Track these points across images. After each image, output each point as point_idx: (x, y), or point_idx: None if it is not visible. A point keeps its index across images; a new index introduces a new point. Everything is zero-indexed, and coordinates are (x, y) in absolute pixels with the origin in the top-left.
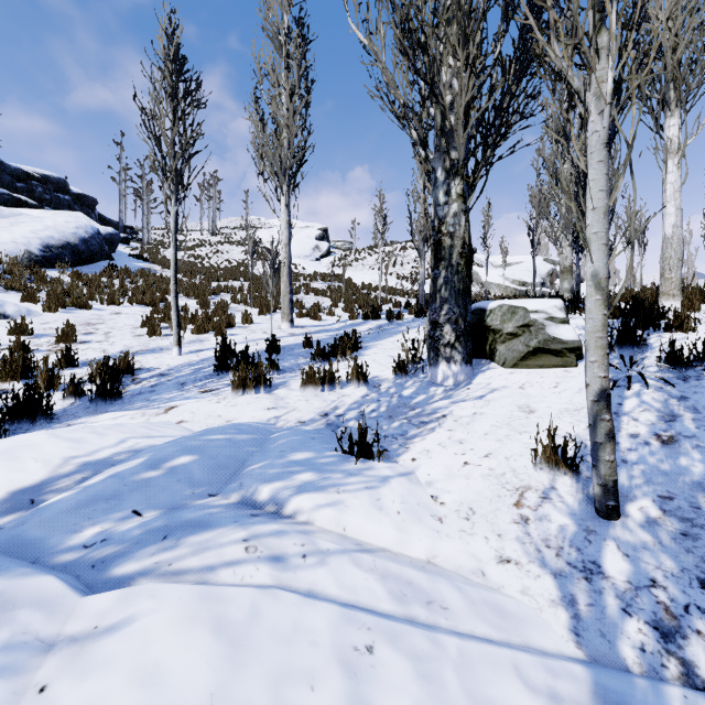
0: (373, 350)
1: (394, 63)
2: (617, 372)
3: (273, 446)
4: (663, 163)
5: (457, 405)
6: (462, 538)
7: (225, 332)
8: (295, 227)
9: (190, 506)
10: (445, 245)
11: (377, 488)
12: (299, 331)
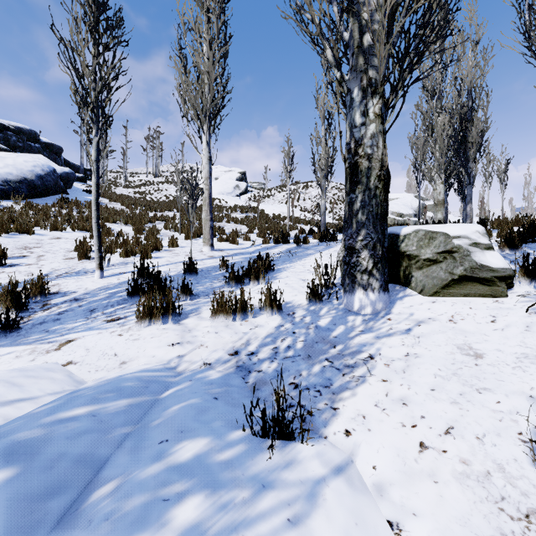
0: (285, 273)
1: None
2: None
3: (156, 424)
4: None
5: (383, 342)
6: None
7: (149, 255)
8: (220, 171)
9: None
10: (362, 167)
11: (306, 519)
12: (218, 253)
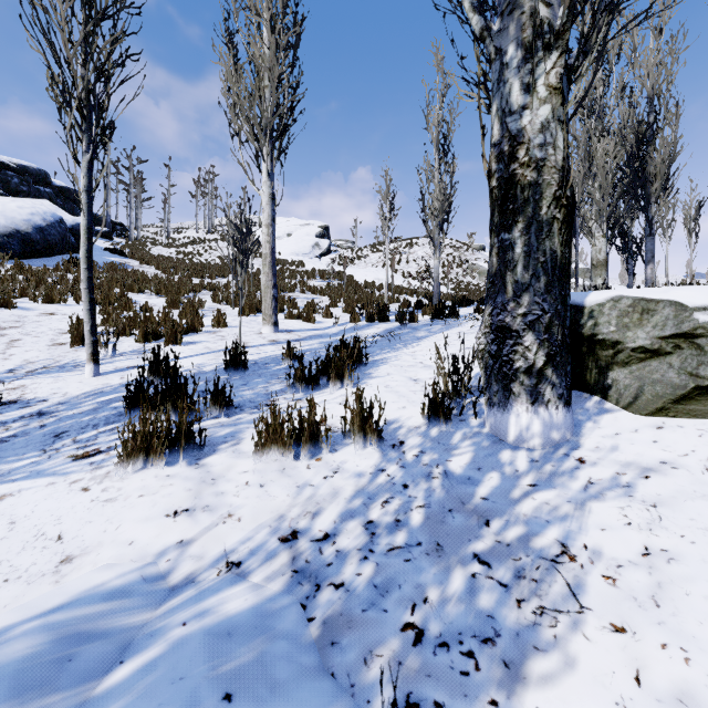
0: (385, 369)
1: None
2: None
3: None
4: None
5: (584, 515)
6: None
7: (179, 339)
8: (295, 225)
9: None
10: (525, 184)
11: None
12: (284, 336)
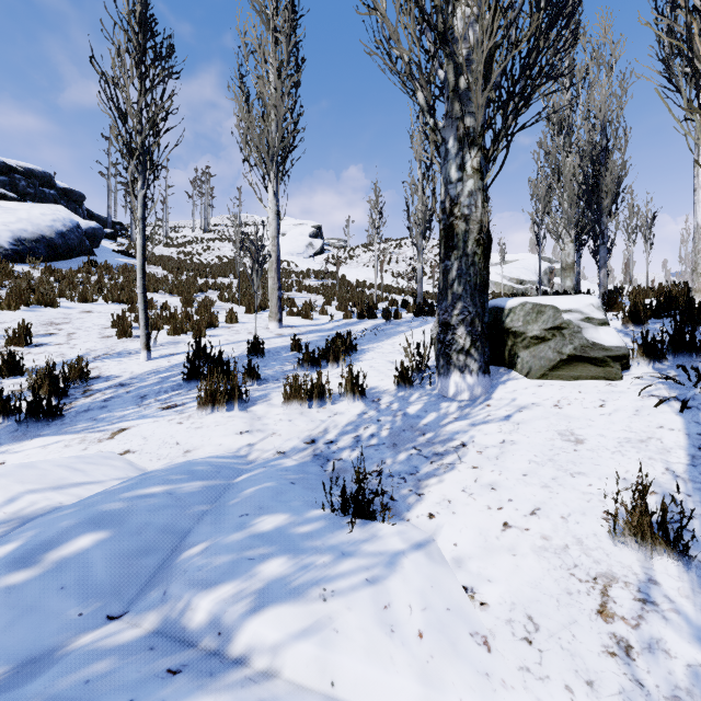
0: (371, 355)
1: (398, 8)
2: (679, 388)
3: (234, 502)
4: (695, 144)
5: (478, 429)
6: (527, 686)
7: (204, 332)
8: (289, 224)
9: (59, 654)
10: (458, 230)
11: (383, 580)
12: (288, 331)
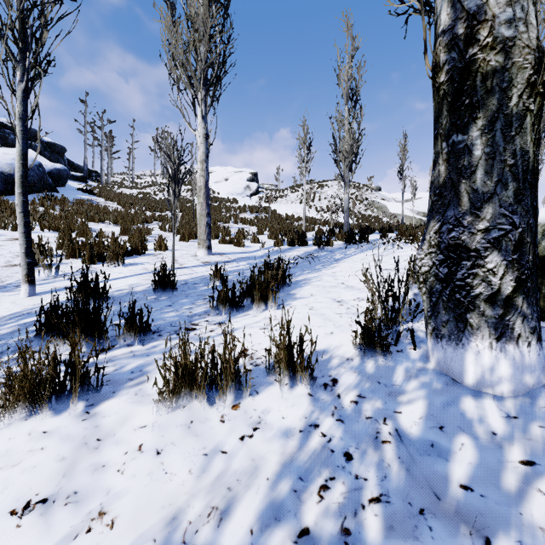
0: (308, 289)
1: None
2: None
3: None
4: None
5: None
6: None
7: (120, 260)
8: (231, 172)
9: None
10: (487, 72)
11: None
12: (216, 258)
